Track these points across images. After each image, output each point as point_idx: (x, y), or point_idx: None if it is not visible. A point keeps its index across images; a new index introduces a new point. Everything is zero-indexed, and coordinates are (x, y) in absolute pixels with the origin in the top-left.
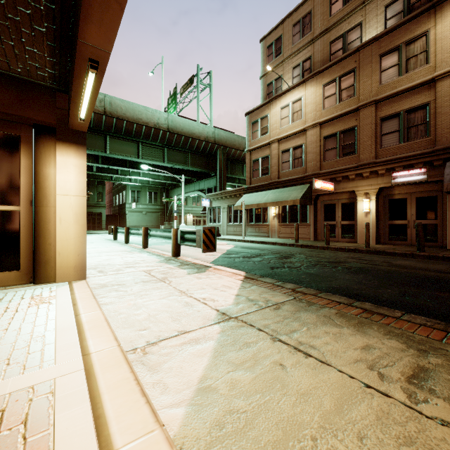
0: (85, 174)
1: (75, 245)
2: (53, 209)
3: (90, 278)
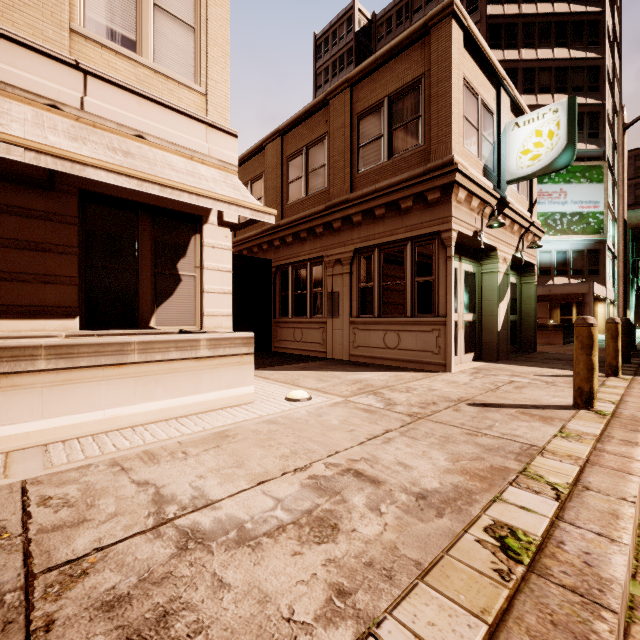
0: (605, 308)
1: (602, 326)
2: (597, 317)
3: None
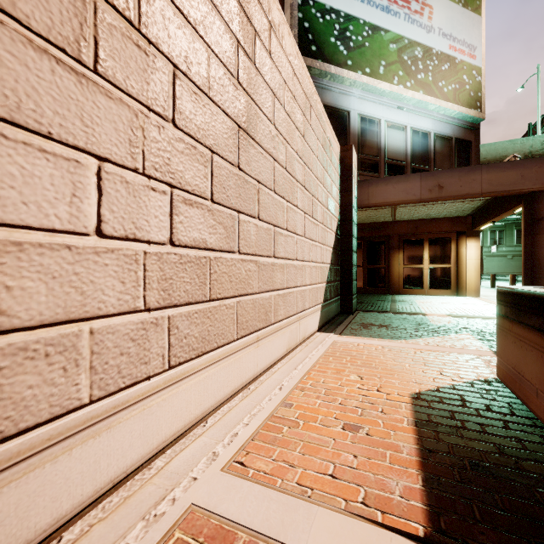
0: (479, 249)
1: (474, 281)
2: (464, 266)
3: (481, 297)
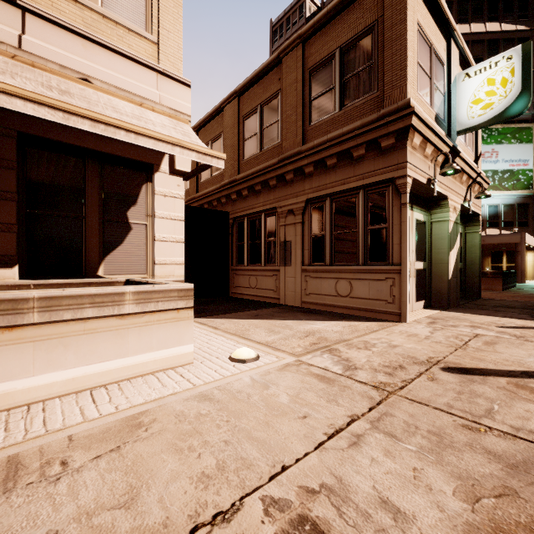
0: (533, 256)
1: (531, 272)
2: (526, 265)
3: None
